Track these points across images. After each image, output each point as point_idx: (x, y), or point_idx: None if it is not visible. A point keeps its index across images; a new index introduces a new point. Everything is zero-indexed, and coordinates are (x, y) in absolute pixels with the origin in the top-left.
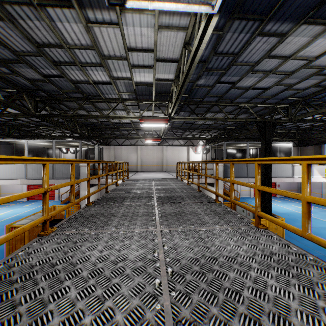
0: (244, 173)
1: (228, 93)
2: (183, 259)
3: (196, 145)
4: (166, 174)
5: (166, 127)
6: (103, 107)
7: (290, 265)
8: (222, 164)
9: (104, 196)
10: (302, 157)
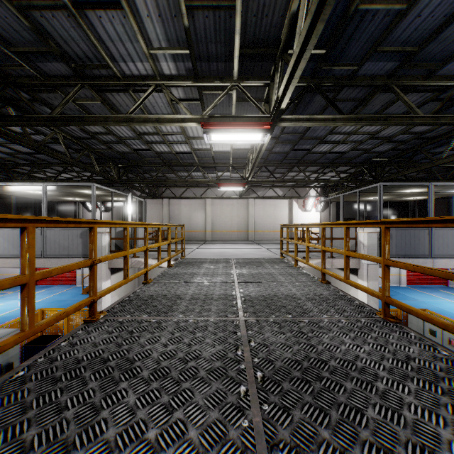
0: (422, 249)
1: (439, 37)
2: None
3: (304, 198)
4: (257, 248)
5: (260, 151)
6: (129, 109)
7: None
8: (378, 229)
9: (52, 357)
10: None
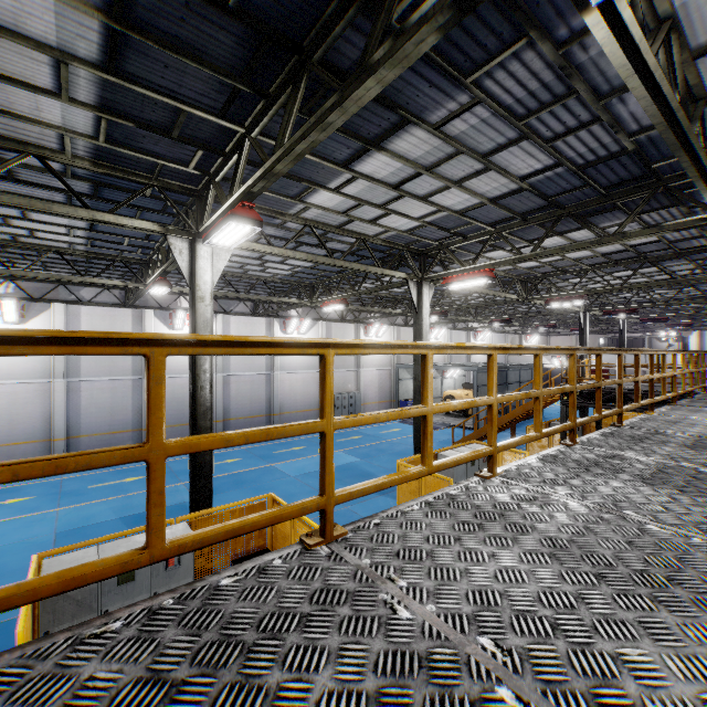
0: None
1: None
2: (706, 622)
3: None
4: None
5: None
6: None
7: (483, 512)
8: None
9: None
10: (436, 343)
